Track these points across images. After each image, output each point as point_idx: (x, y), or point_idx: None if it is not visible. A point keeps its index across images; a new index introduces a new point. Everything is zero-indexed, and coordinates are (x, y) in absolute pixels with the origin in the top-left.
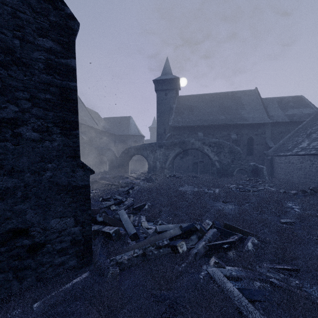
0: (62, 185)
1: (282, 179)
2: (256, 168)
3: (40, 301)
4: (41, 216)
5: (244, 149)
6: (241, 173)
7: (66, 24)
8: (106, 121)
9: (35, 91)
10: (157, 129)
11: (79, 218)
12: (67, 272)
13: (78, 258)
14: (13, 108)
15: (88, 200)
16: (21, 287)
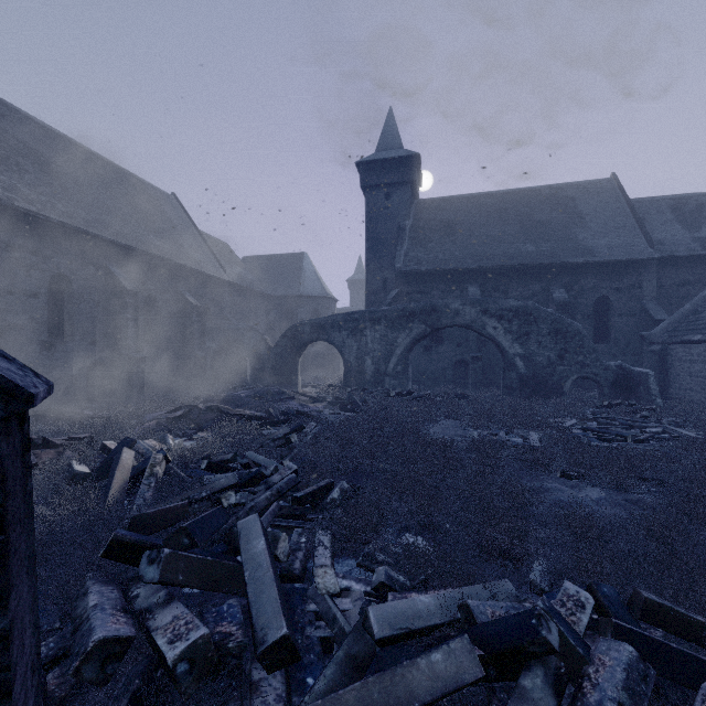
0: None
1: (700, 405)
2: (626, 375)
3: None
4: None
5: (585, 327)
6: (577, 386)
7: None
8: (249, 265)
9: None
10: (367, 280)
11: None
12: None
13: None
14: None
15: None
16: None
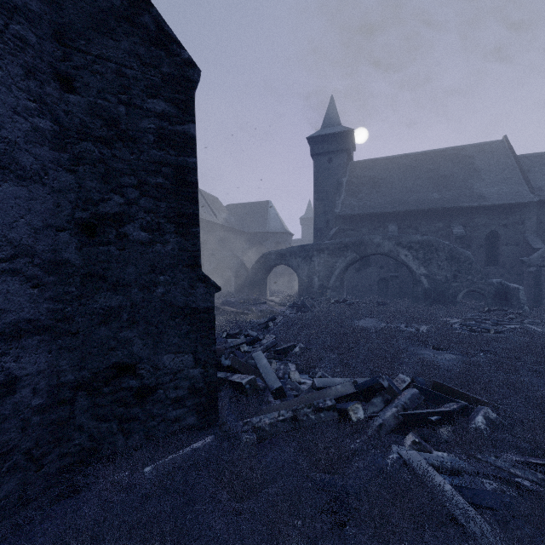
0: (178, 307)
1: None
2: (504, 289)
3: (153, 464)
4: (152, 349)
5: (479, 254)
6: (472, 298)
7: (183, 75)
8: (230, 210)
9: (143, 175)
10: (315, 221)
11: (200, 356)
12: (184, 433)
13: (199, 414)
14: (118, 200)
15: (212, 330)
16: (127, 444)
